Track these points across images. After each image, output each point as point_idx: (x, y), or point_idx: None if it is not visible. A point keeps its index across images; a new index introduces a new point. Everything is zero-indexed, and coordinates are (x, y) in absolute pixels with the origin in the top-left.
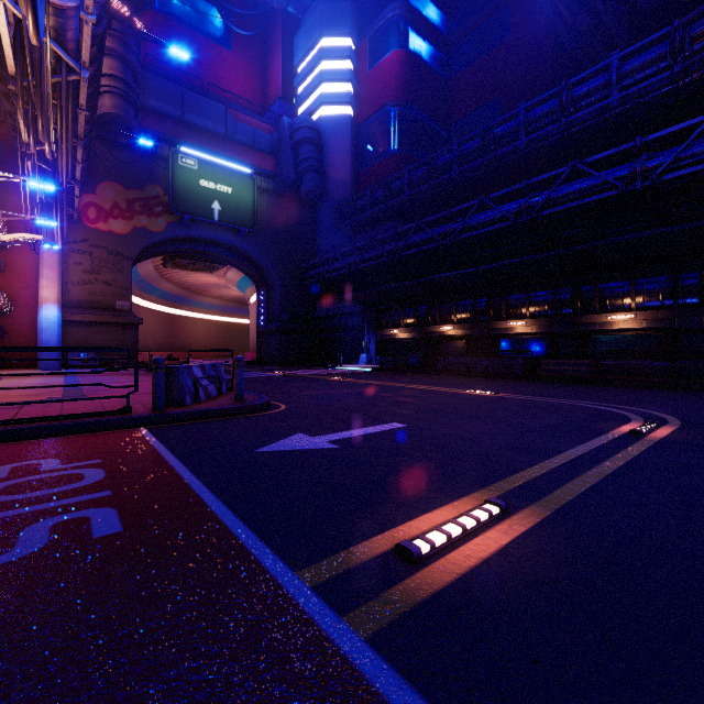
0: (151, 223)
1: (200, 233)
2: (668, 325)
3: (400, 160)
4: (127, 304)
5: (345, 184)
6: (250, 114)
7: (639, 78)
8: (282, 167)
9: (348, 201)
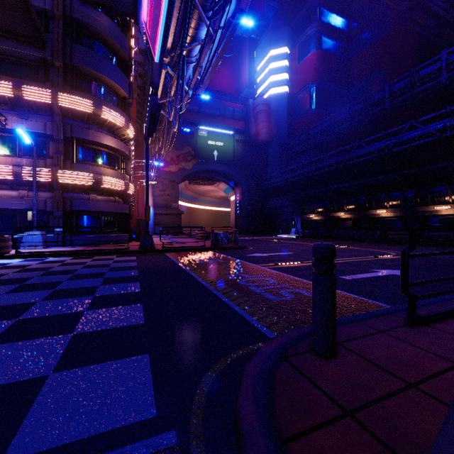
0: (186, 165)
1: (208, 167)
2: None
3: (316, 115)
4: (176, 204)
5: (284, 131)
6: (231, 101)
7: None
8: (248, 127)
9: (285, 142)
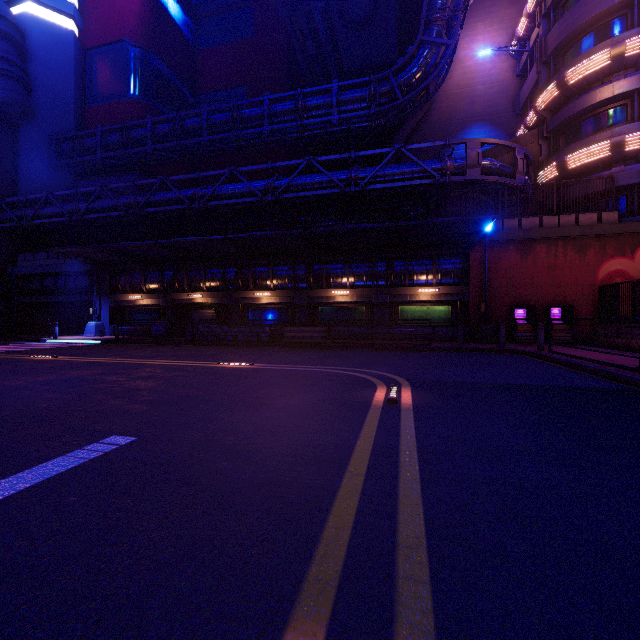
0: None
1: None
2: (369, 300)
3: (143, 108)
4: None
5: (66, 113)
6: None
7: (350, 109)
8: None
9: (69, 135)
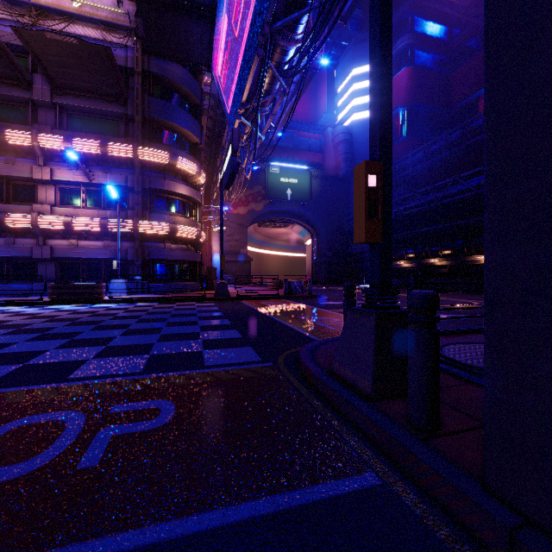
0: (256, 206)
1: (280, 208)
2: None
3: (408, 143)
4: (245, 251)
5: None
6: (307, 131)
7: None
8: (327, 160)
9: None
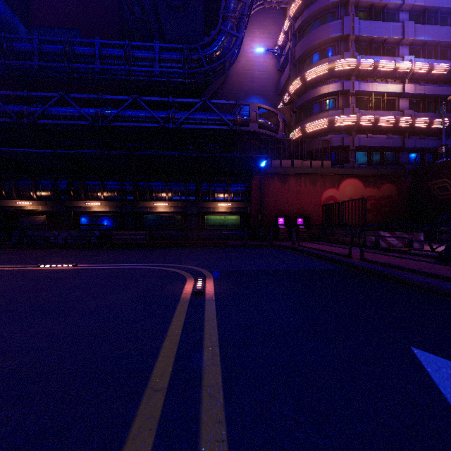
0: None
1: None
2: (183, 210)
3: None
4: None
5: None
6: None
7: (169, 66)
8: None
9: None
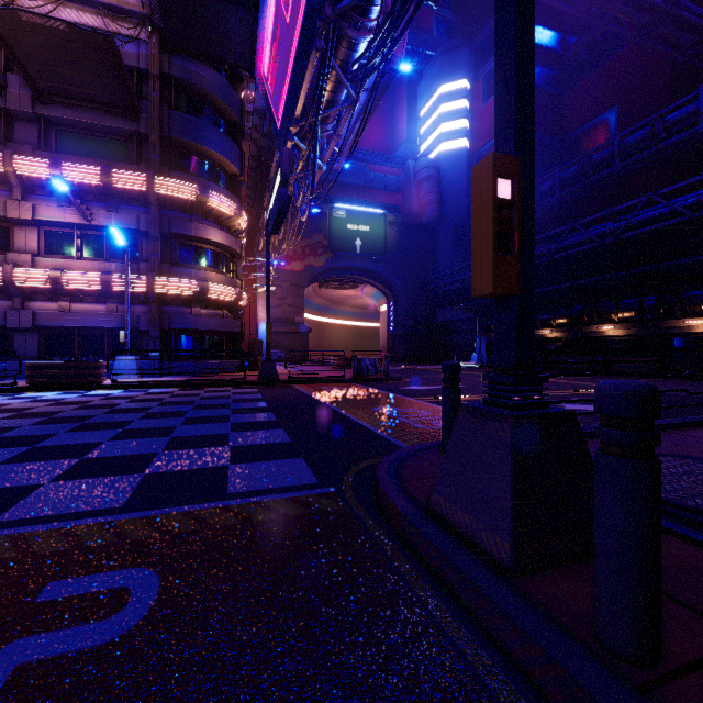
0: (315, 261)
1: (347, 264)
2: None
3: None
4: (301, 318)
5: (461, 207)
6: (382, 164)
7: None
8: (407, 202)
9: (463, 223)
